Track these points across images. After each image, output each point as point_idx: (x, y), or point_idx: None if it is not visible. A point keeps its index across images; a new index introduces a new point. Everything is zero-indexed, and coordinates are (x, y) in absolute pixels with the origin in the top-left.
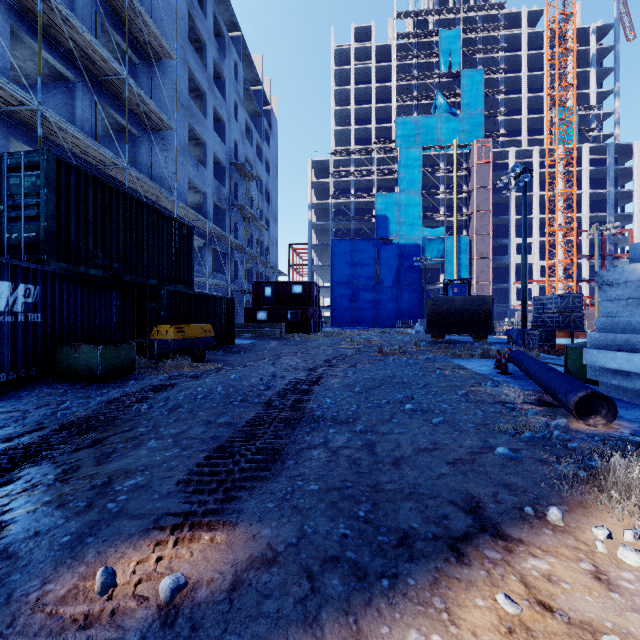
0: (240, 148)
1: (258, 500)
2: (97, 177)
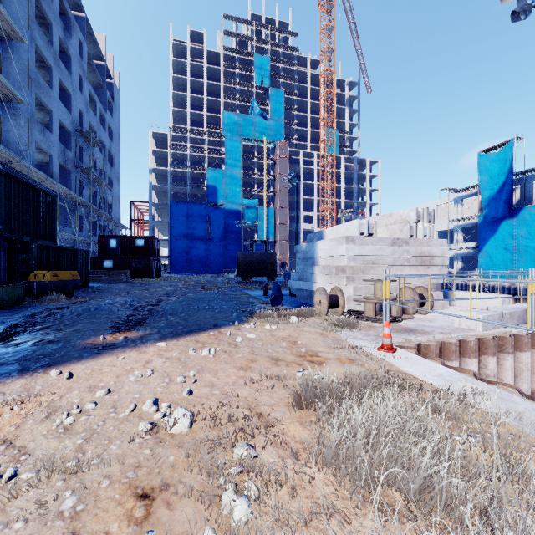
0: (85, 116)
1: (143, 328)
2: None
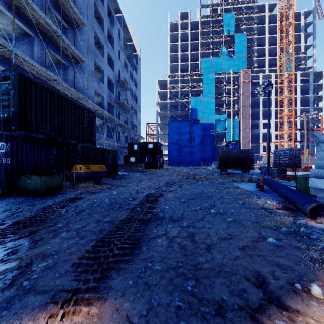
0: (121, 73)
1: (122, 278)
2: (42, 85)
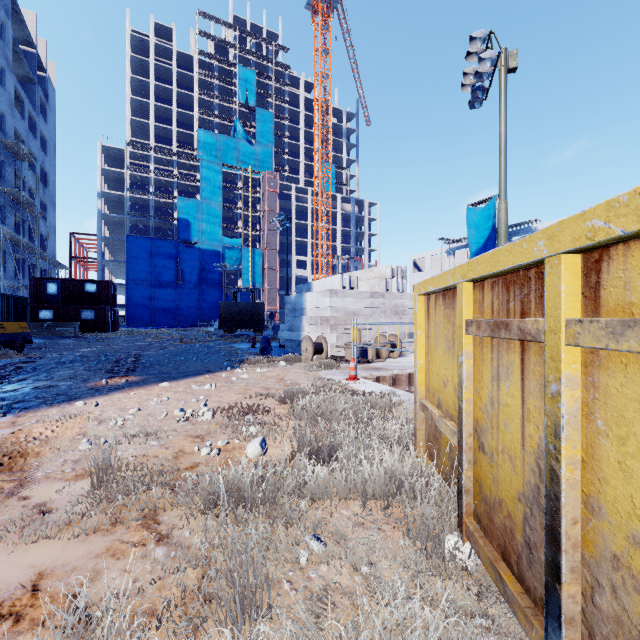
0: (9, 120)
1: (138, 374)
2: None
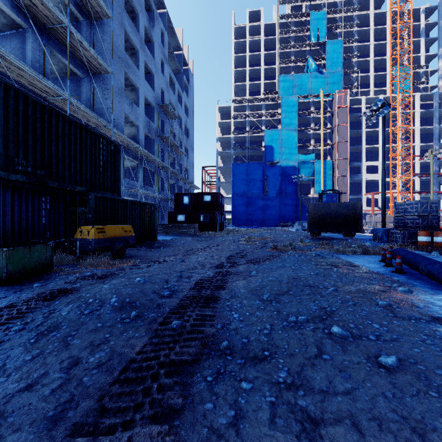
0: (165, 94)
1: None
2: (19, 90)
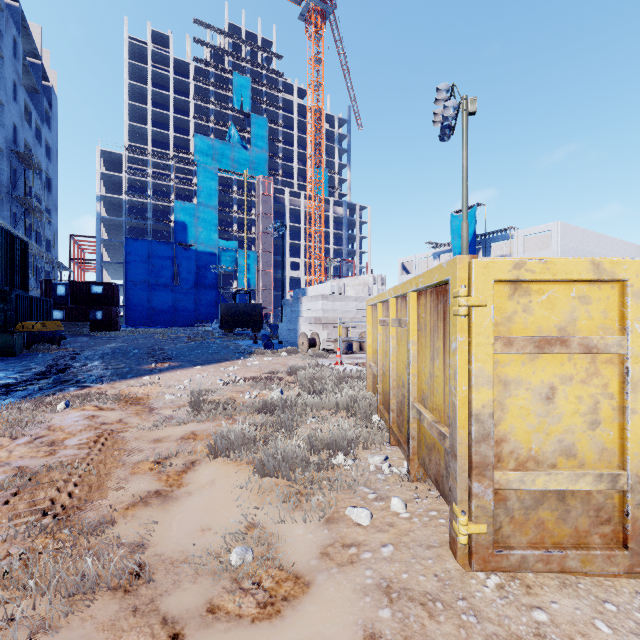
0: (19, 131)
1: (174, 361)
2: None
